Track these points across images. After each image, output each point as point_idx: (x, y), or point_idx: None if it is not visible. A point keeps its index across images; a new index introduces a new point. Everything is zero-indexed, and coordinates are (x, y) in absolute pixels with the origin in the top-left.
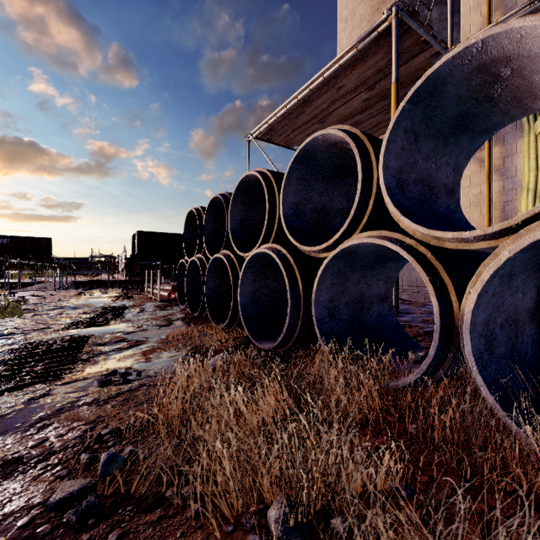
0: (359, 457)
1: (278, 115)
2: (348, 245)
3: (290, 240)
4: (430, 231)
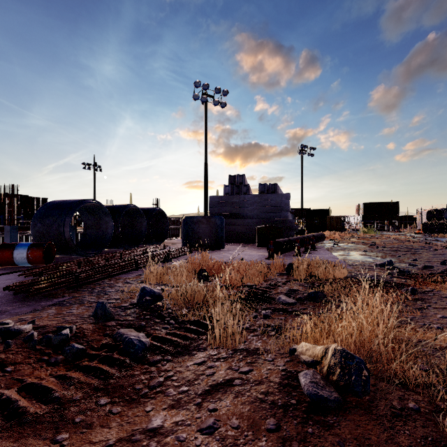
0: None
1: None
2: None
3: None
4: None
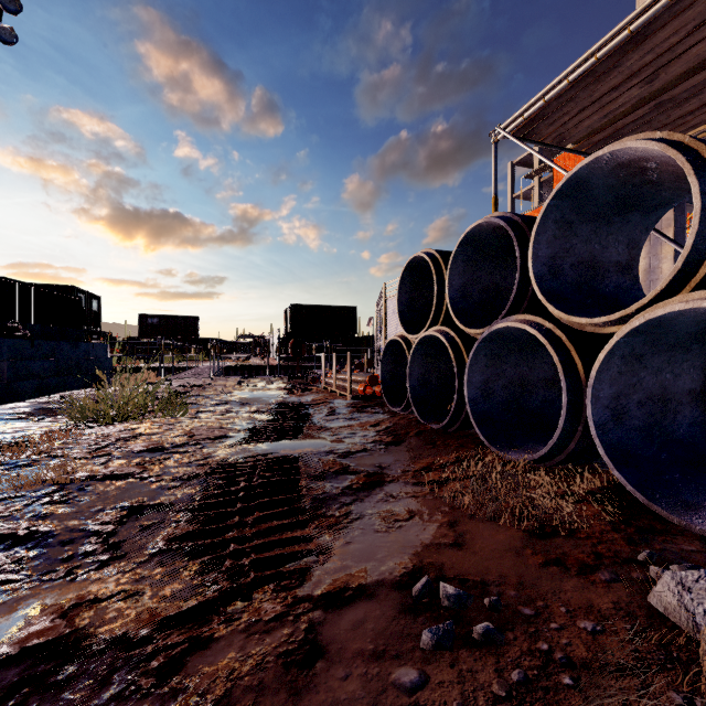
0: None
1: (571, 77)
2: None
3: None
4: None
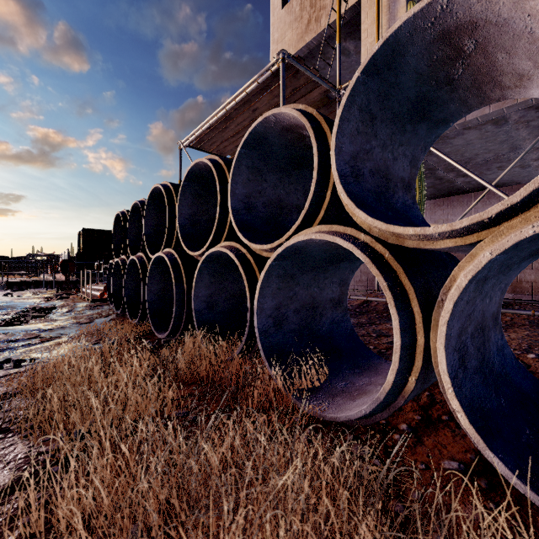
0: (151, 394)
1: (203, 128)
2: (210, 252)
3: (182, 245)
4: (251, 244)
